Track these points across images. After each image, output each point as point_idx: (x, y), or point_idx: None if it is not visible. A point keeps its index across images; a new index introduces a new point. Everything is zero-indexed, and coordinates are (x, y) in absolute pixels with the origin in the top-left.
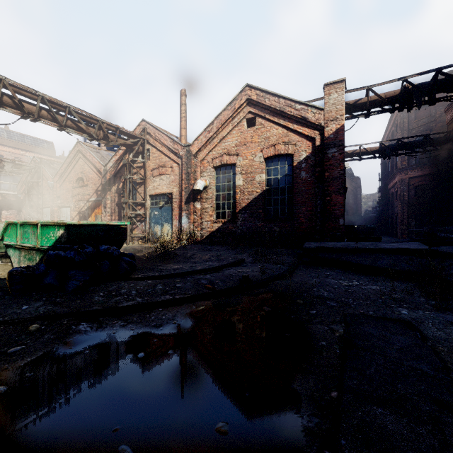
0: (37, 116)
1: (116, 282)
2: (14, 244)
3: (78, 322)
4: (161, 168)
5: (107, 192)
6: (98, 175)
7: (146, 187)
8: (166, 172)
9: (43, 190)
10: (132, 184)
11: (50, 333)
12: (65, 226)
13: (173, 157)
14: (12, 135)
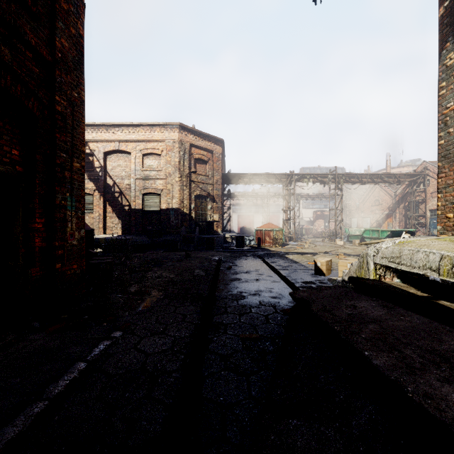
0: (366, 183)
1: None
2: (368, 237)
3: None
4: None
5: (396, 208)
6: (389, 198)
7: (426, 205)
8: None
9: (351, 208)
10: (415, 204)
11: None
12: (391, 231)
13: None
14: (322, 170)
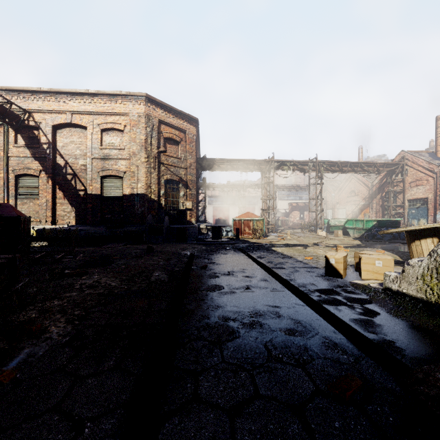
0: (347, 171)
1: (400, 240)
2: (351, 227)
3: (397, 243)
4: (418, 181)
5: (373, 199)
6: (365, 189)
7: (405, 195)
8: (422, 184)
9: (327, 199)
10: (394, 194)
11: (392, 243)
12: (377, 221)
13: (428, 173)
14: None
